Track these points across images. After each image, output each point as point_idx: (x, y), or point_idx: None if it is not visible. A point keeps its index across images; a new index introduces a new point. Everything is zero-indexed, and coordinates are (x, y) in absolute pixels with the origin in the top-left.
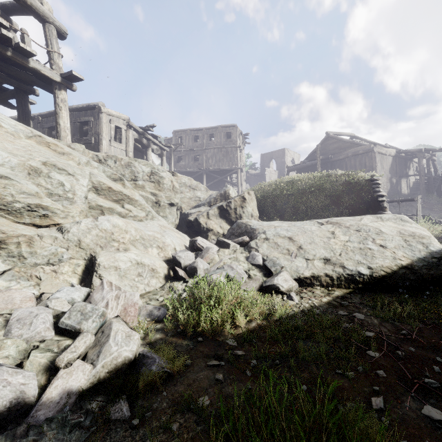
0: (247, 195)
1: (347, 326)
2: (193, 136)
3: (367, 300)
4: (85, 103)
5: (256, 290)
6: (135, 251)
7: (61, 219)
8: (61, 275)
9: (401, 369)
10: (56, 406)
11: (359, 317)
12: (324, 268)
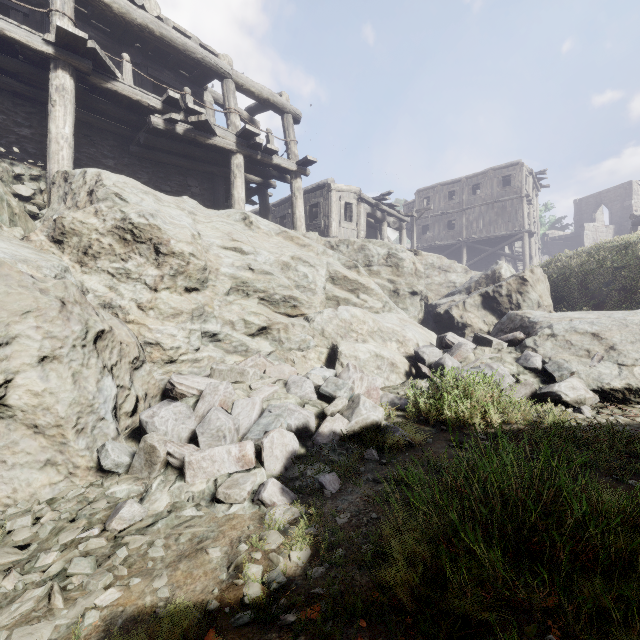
0: (529, 275)
1: None
2: (446, 193)
3: None
4: (314, 184)
5: (526, 397)
6: (373, 343)
7: (306, 309)
8: (309, 361)
9: None
10: (328, 438)
11: None
12: None
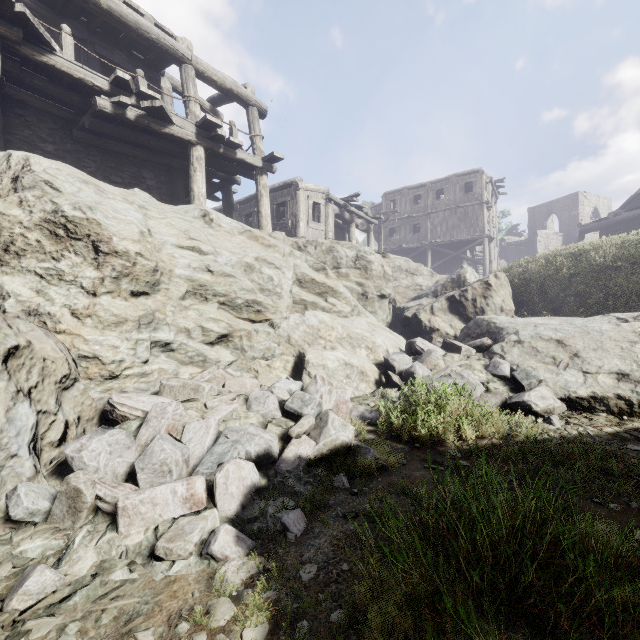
0: (493, 280)
1: (633, 462)
2: (412, 196)
3: None
4: (281, 182)
5: (496, 407)
6: (342, 351)
7: (271, 314)
8: (274, 370)
9: None
10: (292, 464)
11: None
12: (616, 387)
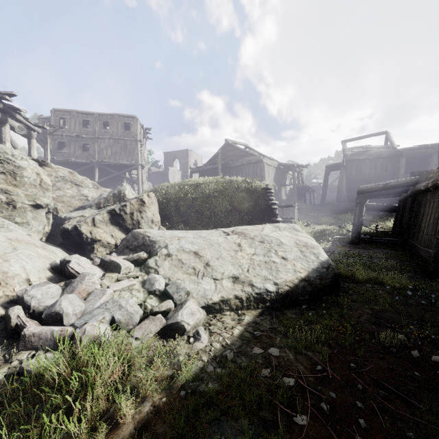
0: (147, 198)
1: (265, 374)
2: (81, 120)
3: (277, 322)
4: None
5: (154, 332)
6: None
7: None
8: None
9: (333, 437)
10: None
11: (275, 353)
12: (234, 289)
